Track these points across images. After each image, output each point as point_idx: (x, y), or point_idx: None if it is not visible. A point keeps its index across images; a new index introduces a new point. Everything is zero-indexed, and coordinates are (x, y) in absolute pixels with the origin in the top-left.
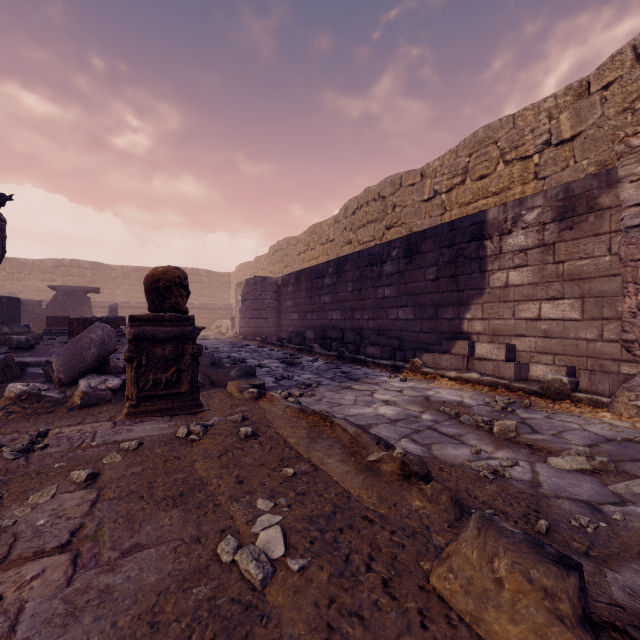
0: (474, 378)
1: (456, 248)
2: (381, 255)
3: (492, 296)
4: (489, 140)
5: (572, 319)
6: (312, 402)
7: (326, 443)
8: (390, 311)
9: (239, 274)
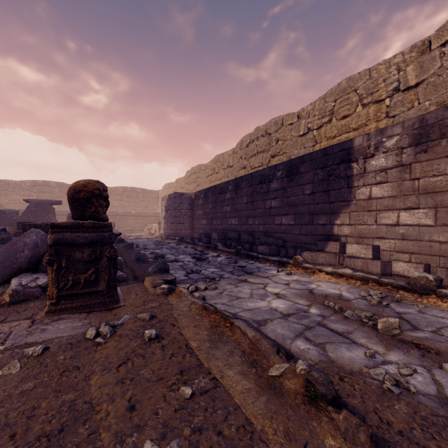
0: (347, 273)
1: (328, 169)
2: (268, 175)
3: (358, 206)
4: (350, 88)
5: (426, 225)
6: (215, 295)
7: (226, 348)
8: (275, 218)
9: (165, 191)
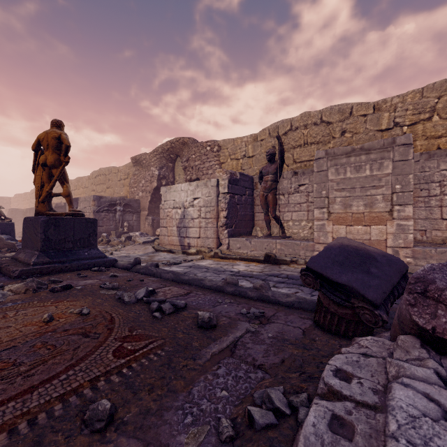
0: None
1: None
2: None
3: None
4: (79, 181)
5: None
6: None
7: None
8: None
9: (16, 199)
